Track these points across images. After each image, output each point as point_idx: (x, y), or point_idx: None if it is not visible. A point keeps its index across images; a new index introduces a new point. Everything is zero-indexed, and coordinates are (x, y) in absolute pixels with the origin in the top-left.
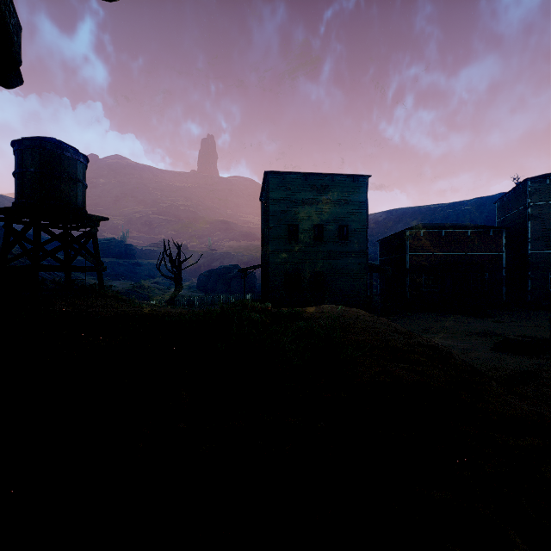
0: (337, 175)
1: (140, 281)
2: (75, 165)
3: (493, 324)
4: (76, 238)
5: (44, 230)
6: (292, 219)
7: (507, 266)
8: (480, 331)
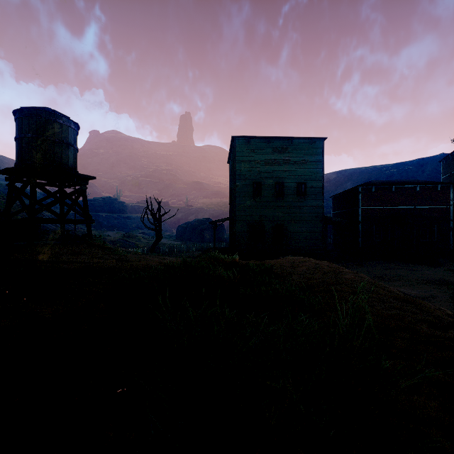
0: (296, 138)
1: (130, 232)
2: (67, 131)
3: (445, 272)
4: (67, 195)
5: (39, 187)
6: (256, 178)
7: (453, 218)
8: (435, 280)
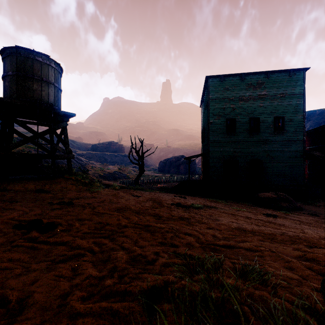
0: (273, 72)
1: (126, 166)
2: (46, 69)
3: None
4: (46, 131)
5: (17, 123)
6: (229, 115)
7: None
8: None
